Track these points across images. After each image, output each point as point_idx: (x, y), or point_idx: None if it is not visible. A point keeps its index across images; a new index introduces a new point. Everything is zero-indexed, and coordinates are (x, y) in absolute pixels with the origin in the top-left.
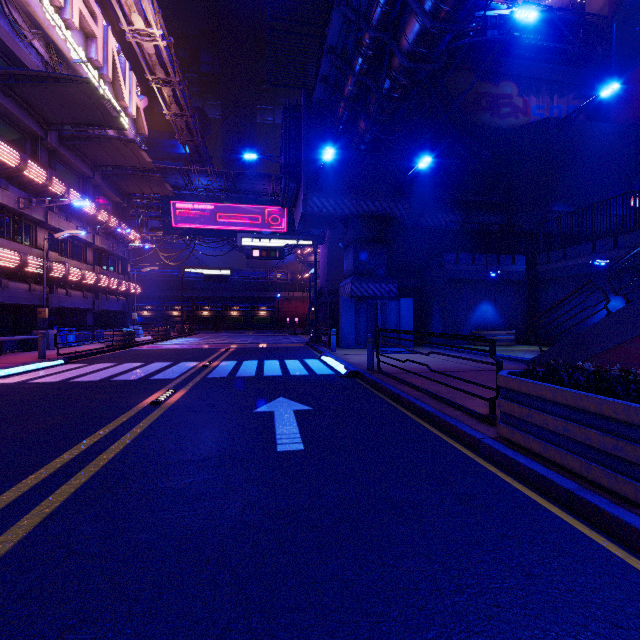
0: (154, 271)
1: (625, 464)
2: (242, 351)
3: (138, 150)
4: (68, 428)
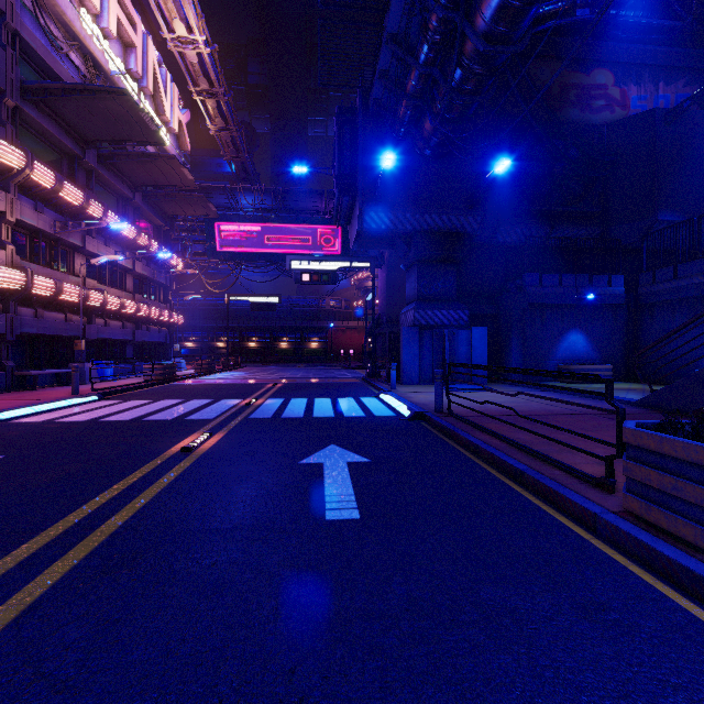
0: (199, 299)
1: None
2: (290, 387)
3: (179, 167)
4: (83, 480)
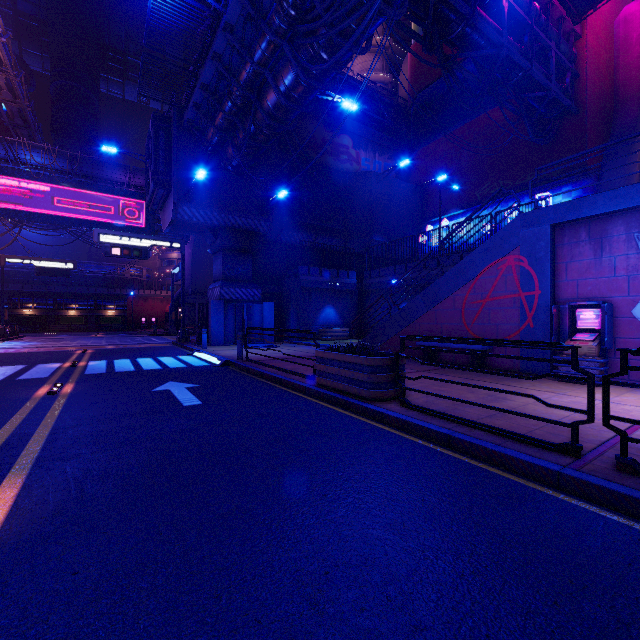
0: None
1: (355, 381)
2: (104, 352)
3: None
4: None
